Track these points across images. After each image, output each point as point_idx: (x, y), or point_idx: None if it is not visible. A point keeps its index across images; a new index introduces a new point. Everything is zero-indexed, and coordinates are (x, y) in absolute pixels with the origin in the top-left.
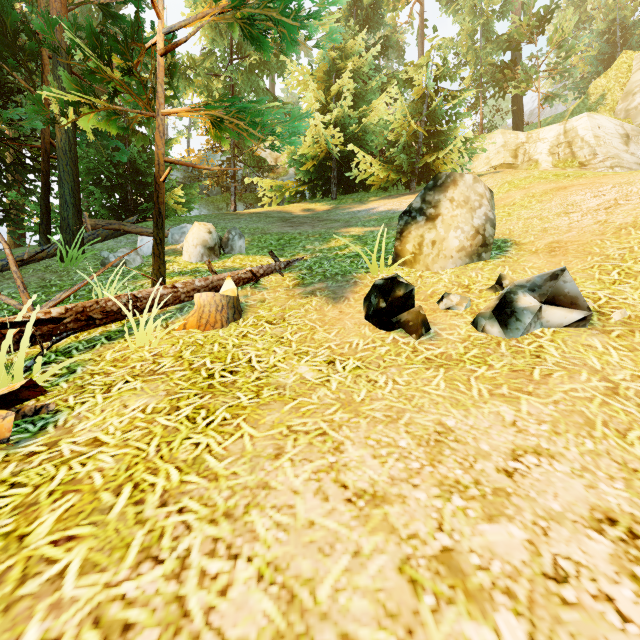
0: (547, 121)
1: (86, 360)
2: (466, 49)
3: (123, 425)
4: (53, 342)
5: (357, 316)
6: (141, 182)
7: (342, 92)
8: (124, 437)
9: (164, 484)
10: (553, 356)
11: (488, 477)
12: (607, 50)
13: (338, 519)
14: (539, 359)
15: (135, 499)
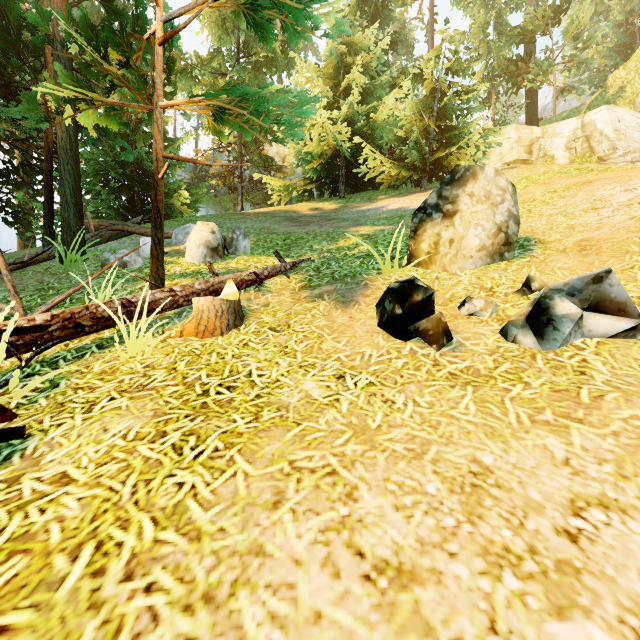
0: (562, 116)
1: (72, 372)
2: (478, 42)
3: (99, 455)
4: (37, 352)
5: (369, 322)
6: (148, 183)
7: (350, 88)
8: (97, 472)
9: (133, 544)
10: (601, 373)
11: (546, 542)
12: (625, 41)
13: (353, 609)
14: (585, 376)
15: (94, 567)
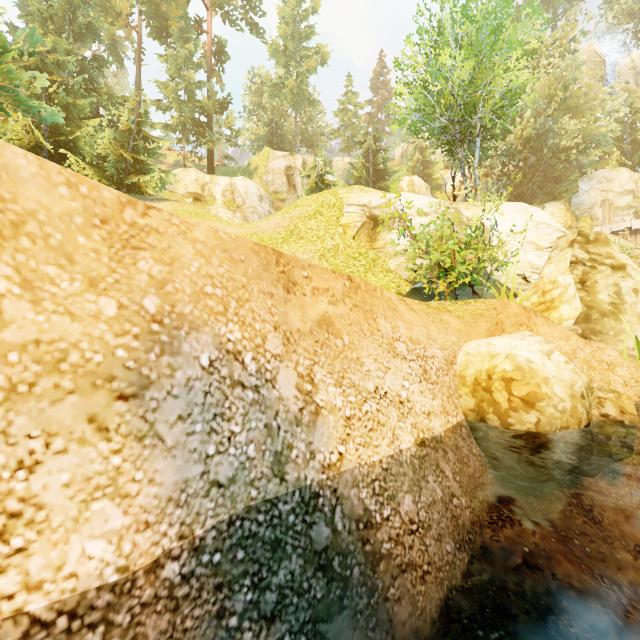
0: (234, 169)
1: None
2: (172, 100)
3: None
4: None
5: None
6: None
7: (55, 95)
8: None
9: None
10: None
11: None
12: (268, 137)
13: None
14: None
15: None
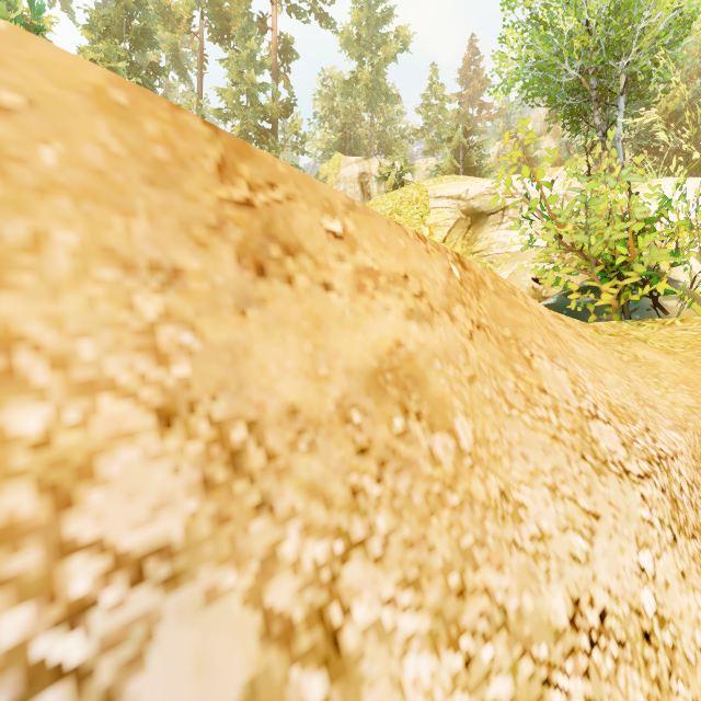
0: None
1: None
2: (232, 106)
3: None
4: None
5: None
6: None
7: None
8: None
9: None
10: None
11: None
12: (341, 143)
13: None
14: None
15: None
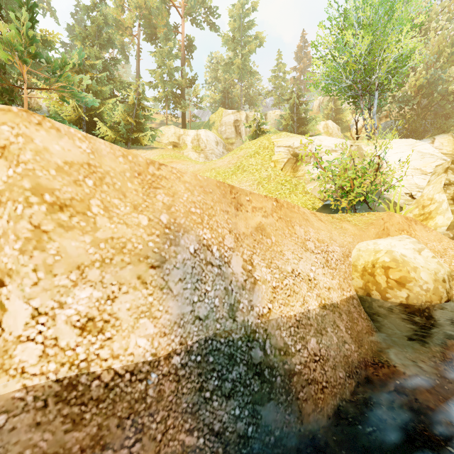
0: (199, 124)
1: None
2: (159, 81)
3: None
4: None
5: None
6: None
7: (90, 86)
8: None
9: None
10: None
11: None
12: (222, 100)
13: None
14: None
15: None
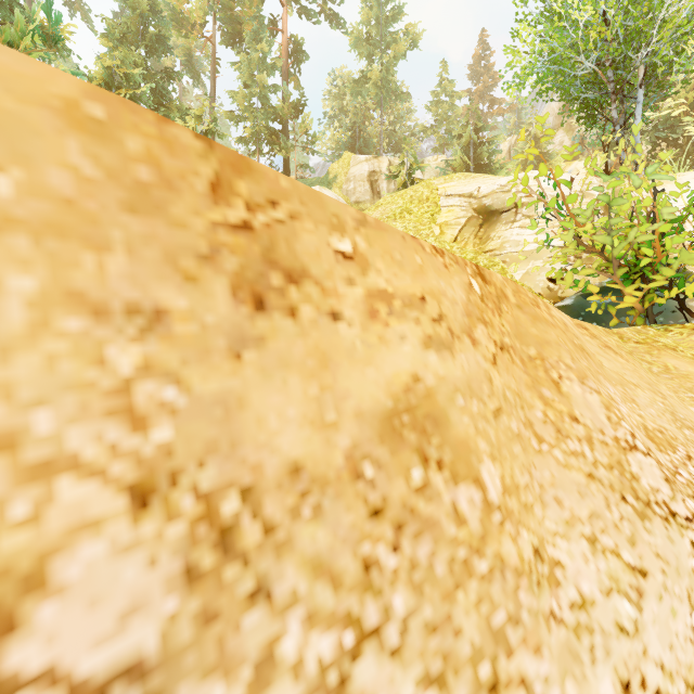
0: (312, 181)
1: None
2: (244, 108)
3: None
4: None
5: None
6: None
7: None
8: None
9: None
10: None
11: None
12: (350, 142)
13: None
14: None
15: None
